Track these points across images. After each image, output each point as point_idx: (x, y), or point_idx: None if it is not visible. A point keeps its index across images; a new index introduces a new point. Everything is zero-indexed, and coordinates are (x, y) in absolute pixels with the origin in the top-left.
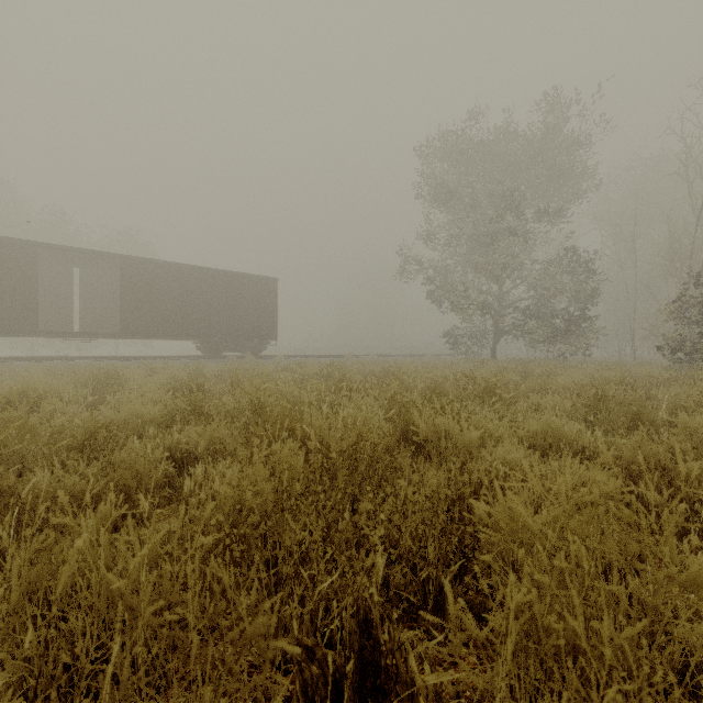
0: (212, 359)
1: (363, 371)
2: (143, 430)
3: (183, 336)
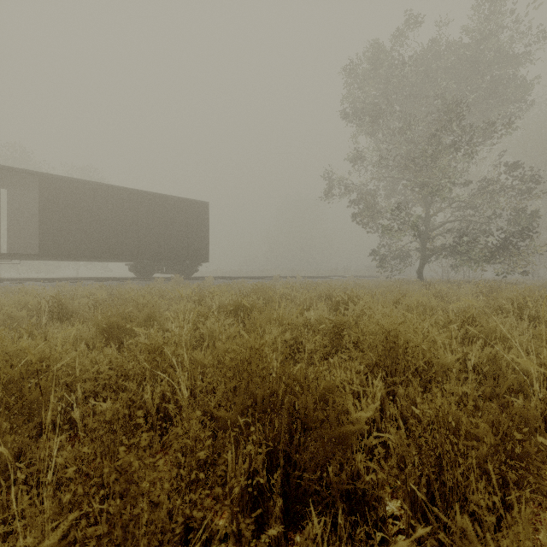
0: (141, 281)
1: (294, 297)
2: None
3: (110, 258)
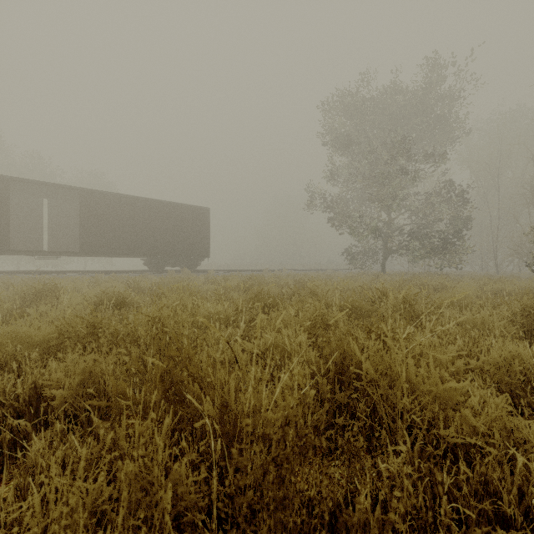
0: (156, 273)
1: (278, 283)
2: (29, 356)
3: (132, 254)
